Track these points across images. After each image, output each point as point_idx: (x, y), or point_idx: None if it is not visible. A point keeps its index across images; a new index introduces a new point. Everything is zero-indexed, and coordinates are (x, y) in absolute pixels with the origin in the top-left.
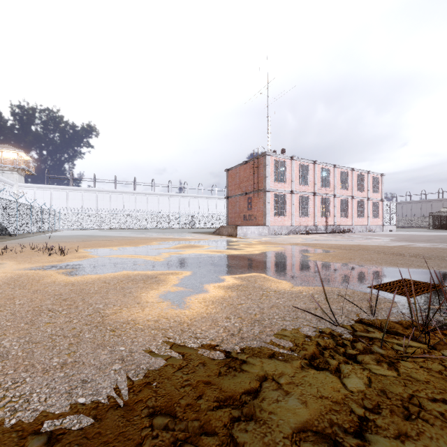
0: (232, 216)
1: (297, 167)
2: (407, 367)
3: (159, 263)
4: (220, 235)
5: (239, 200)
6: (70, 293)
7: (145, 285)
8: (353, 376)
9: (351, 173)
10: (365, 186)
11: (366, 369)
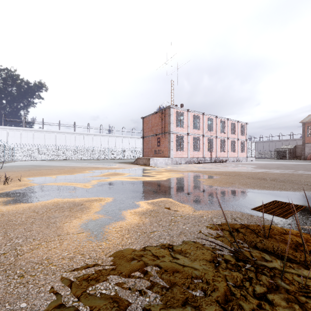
0: (146, 151)
1: (191, 116)
2: None
3: (87, 190)
4: (137, 164)
5: (151, 139)
6: None
7: (70, 213)
8: None
9: (227, 122)
10: (236, 131)
11: None
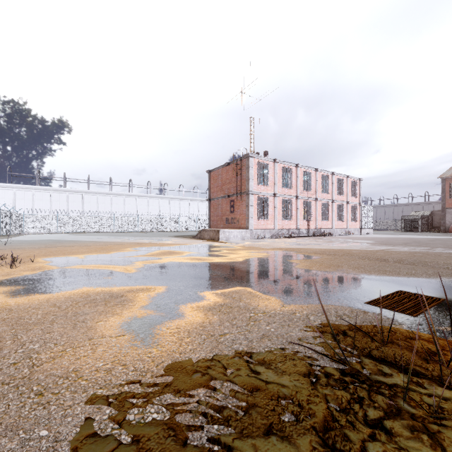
0: (214, 219)
1: (280, 170)
2: None
3: (129, 276)
4: (201, 239)
5: (221, 203)
6: None
7: (106, 308)
8: None
9: (332, 177)
10: (345, 190)
11: (402, 450)
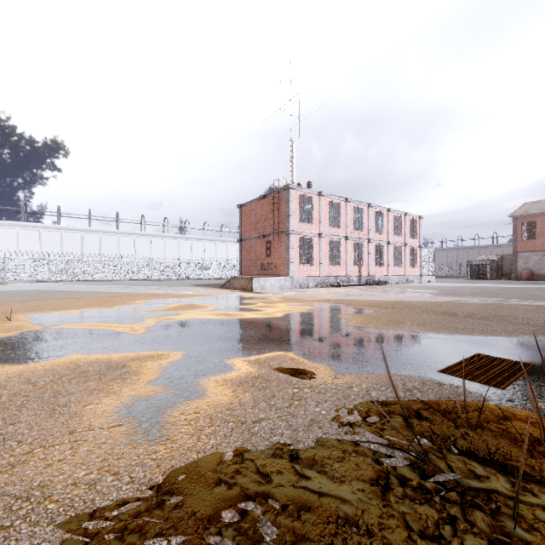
0: (246, 265)
1: (326, 205)
2: None
3: (136, 338)
4: (231, 288)
5: (255, 245)
6: None
7: (100, 384)
8: None
9: (387, 214)
10: (402, 230)
11: None
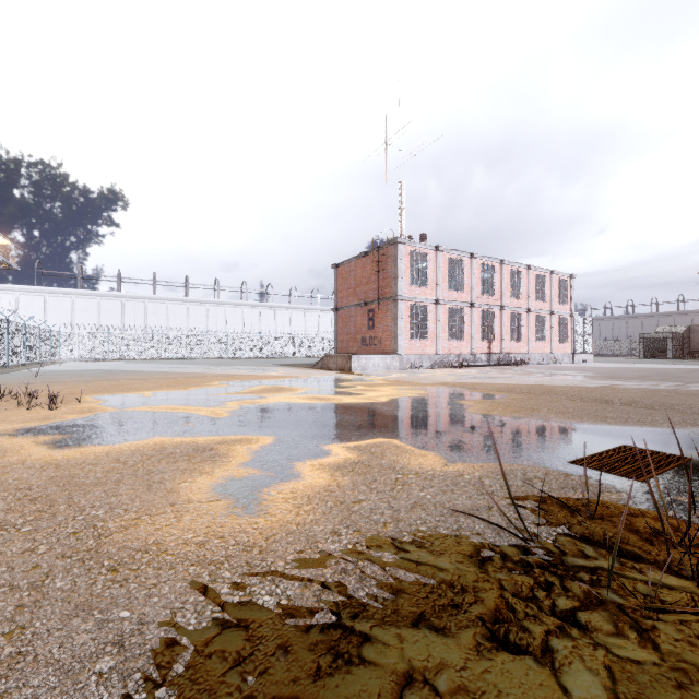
0: (343, 339)
1: (445, 262)
2: (673, 637)
3: (220, 421)
4: (324, 369)
5: (354, 314)
6: (47, 486)
7: (190, 465)
8: (579, 666)
9: (527, 273)
10: (547, 294)
11: (599, 646)
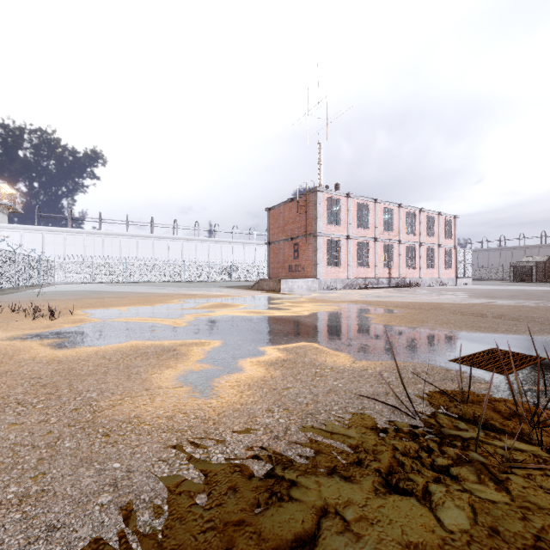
0: (274, 267)
1: (354, 206)
2: (521, 485)
3: (180, 329)
4: (259, 290)
5: (283, 247)
6: (53, 375)
7: (159, 361)
8: (450, 504)
9: (419, 214)
10: (436, 231)
11: (466, 490)
